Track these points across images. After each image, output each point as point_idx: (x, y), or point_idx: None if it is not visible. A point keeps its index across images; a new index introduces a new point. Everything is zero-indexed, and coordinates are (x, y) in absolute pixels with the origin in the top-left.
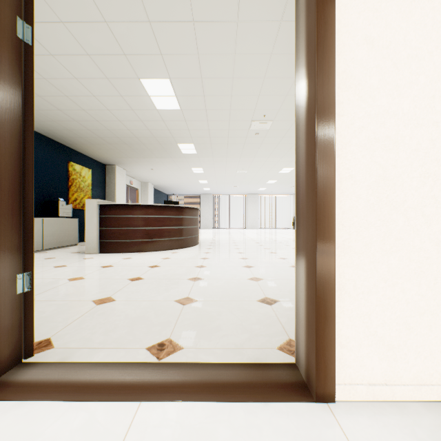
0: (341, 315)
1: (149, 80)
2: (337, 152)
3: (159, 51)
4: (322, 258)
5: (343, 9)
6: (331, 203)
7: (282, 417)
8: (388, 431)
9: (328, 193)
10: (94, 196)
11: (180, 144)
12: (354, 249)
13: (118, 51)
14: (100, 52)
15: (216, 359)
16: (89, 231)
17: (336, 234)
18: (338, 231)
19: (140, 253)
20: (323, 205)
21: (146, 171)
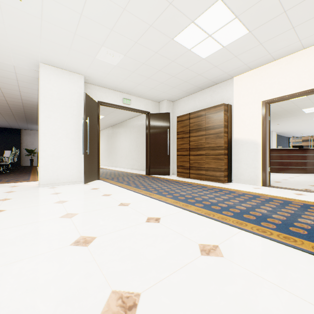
0: None
1: None
2: None
3: None
4: None
5: None
6: None
7: None
8: None
9: None
10: None
11: (304, 109)
12: None
13: None
14: None
15: None
16: None
17: None
18: None
19: (277, 173)
20: None
21: (272, 126)
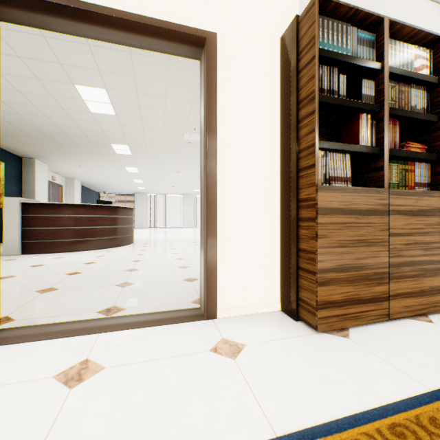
0: (221, 272)
1: (85, 87)
2: (219, 182)
3: (97, 67)
4: (210, 241)
5: (222, 105)
6: (215, 210)
7: (187, 327)
8: (238, 324)
9: (213, 205)
10: (7, 192)
11: (115, 144)
12: (228, 235)
13: (53, 59)
14: (34, 57)
15: (150, 311)
16: (9, 232)
17: (218, 227)
18: (219, 225)
19: (71, 252)
20: (211, 212)
21: (73, 167)
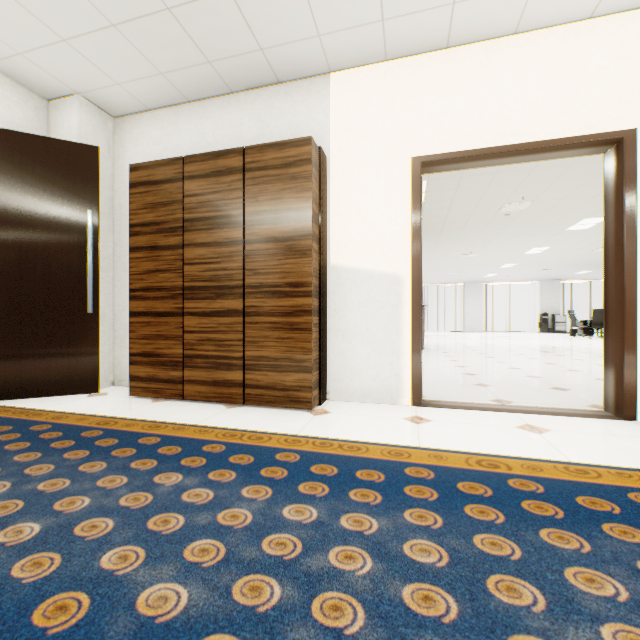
0: (639, 374)
1: None
2: (637, 281)
3: None
4: (627, 341)
5: None
6: (633, 310)
7: (603, 421)
8: None
9: (631, 305)
10: None
11: None
12: None
13: None
14: None
15: (543, 406)
16: None
17: (637, 328)
18: (638, 326)
19: None
20: (628, 312)
21: None
